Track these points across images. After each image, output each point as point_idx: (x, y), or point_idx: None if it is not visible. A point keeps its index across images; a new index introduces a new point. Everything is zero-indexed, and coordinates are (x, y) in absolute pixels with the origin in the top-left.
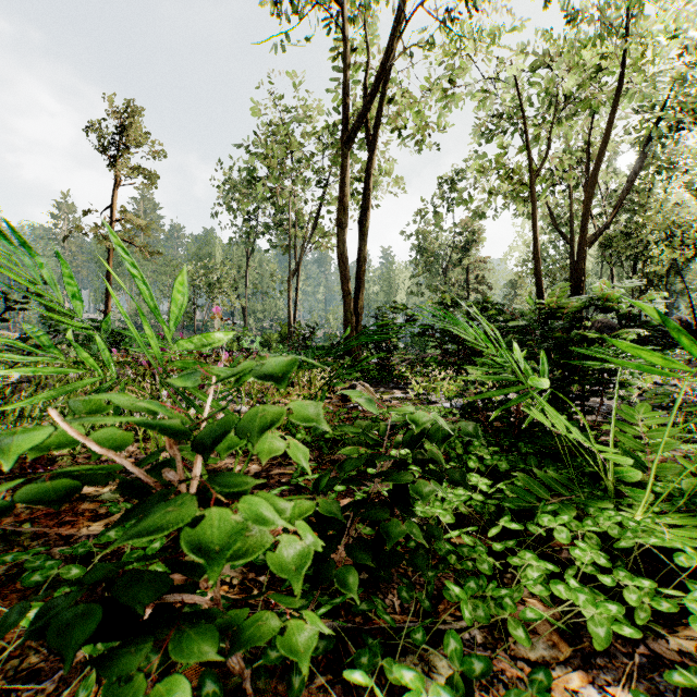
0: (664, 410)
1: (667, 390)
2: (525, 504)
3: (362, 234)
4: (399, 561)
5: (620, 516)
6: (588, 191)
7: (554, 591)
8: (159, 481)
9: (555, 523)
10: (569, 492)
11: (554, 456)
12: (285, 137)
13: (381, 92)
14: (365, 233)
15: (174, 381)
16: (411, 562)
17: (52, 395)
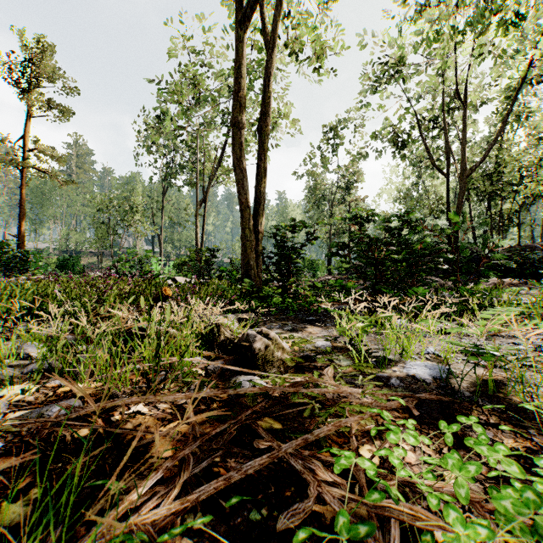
0: None
1: None
2: None
3: (262, 142)
4: None
5: None
6: None
7: None
8: None
9: None
10: None
11: None
12: (192, 79)
13: None
14: (266, 141)
15: None
16: None
17: None
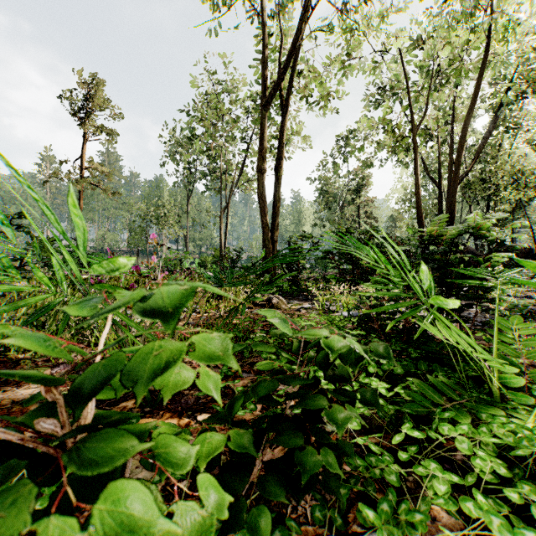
0: (523, 318)
1: (526, 303)
2: (422, 409)
3: (277, 178)
4: (312, 485)
5: (512, 424)
6: (460, 141)
7: (464, 509)
8: (23, 440)
9: (456, 432)
10: (459, 397)
11: (437, 359)
12: (218, 104)
13: (292, 66)
14: (279, 177)
15: (69, 309)
16: (324, 485)
17: (3, 311)
